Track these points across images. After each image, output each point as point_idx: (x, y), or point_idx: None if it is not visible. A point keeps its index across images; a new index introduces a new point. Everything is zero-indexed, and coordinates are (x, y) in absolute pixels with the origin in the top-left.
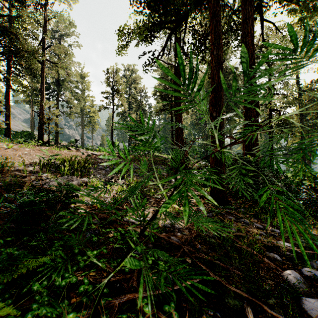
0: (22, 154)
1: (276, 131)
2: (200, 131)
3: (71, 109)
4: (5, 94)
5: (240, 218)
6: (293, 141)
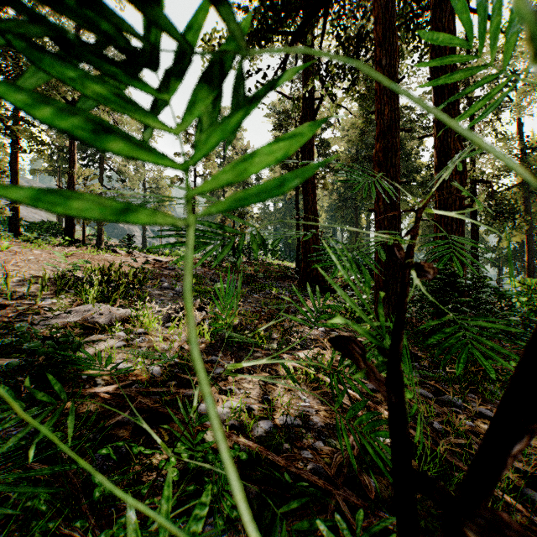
0: (21, 260)
1: (485, 220)
2: (346, 221)
3: (124, 183)
4: (10, 157)
5: (441, 393)
6: (511, 237)
